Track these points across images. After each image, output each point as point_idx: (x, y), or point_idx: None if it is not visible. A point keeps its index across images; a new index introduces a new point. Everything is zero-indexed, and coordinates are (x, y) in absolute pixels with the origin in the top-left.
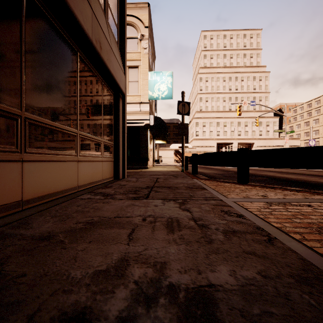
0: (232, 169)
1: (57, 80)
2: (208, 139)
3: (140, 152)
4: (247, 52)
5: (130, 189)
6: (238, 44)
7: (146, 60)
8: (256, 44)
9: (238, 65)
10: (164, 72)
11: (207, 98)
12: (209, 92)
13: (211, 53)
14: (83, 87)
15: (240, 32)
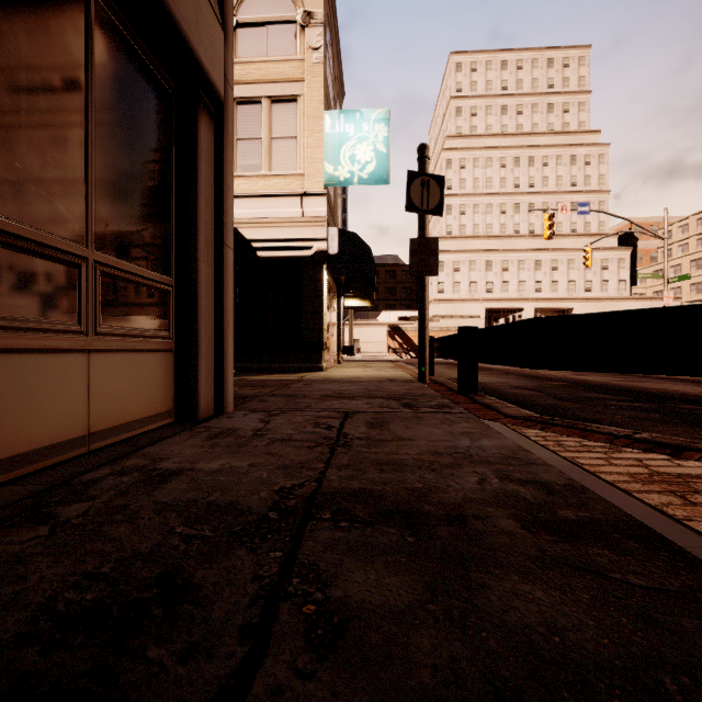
0: (545, 371)
1: None
2: (466, 299)
3: (302, 327)
4: (556, 99)
5: (141, 550)
6: (535, 82)
7: (317, 81)
8: (577, 80)
9: (536, 131)
10: (367, 111)
11: (464, 205)
12: (469, 193)
13: (472, 103)
14: None
15: (540, 53)
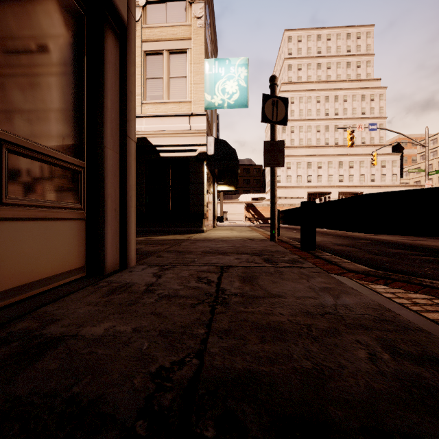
0: (351, 233)
1: None
2: (295, 186)
3: (190, 203)
4: (352, 59)
5: None
6: (338, 48)
7: (200, 39)
8: (366, 47)
9: (339, 79)
10: (233, 59)
11: (293, 127)
12: (296, 119)
13: (298, 62)
14: None
15: (342, 30)
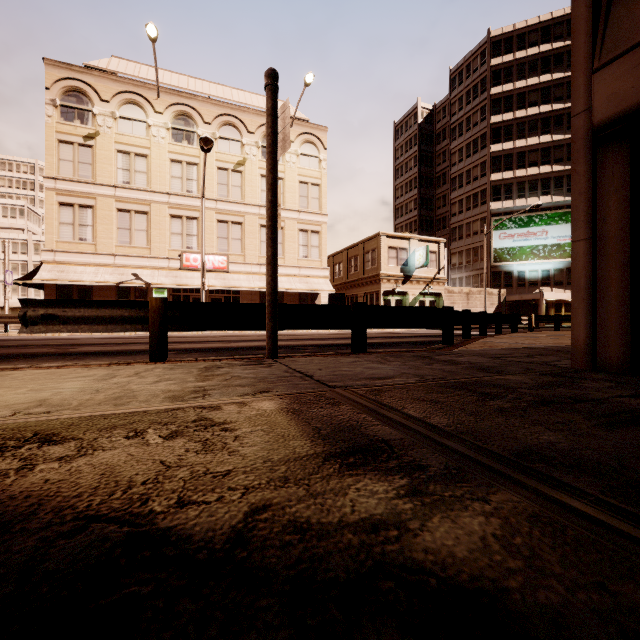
0: None
1: None
2: None
3: None
4: None
5: None
6: None
7: None
8: None
9: None
10: None
11: None
12: None
13: None
14: None
15: None
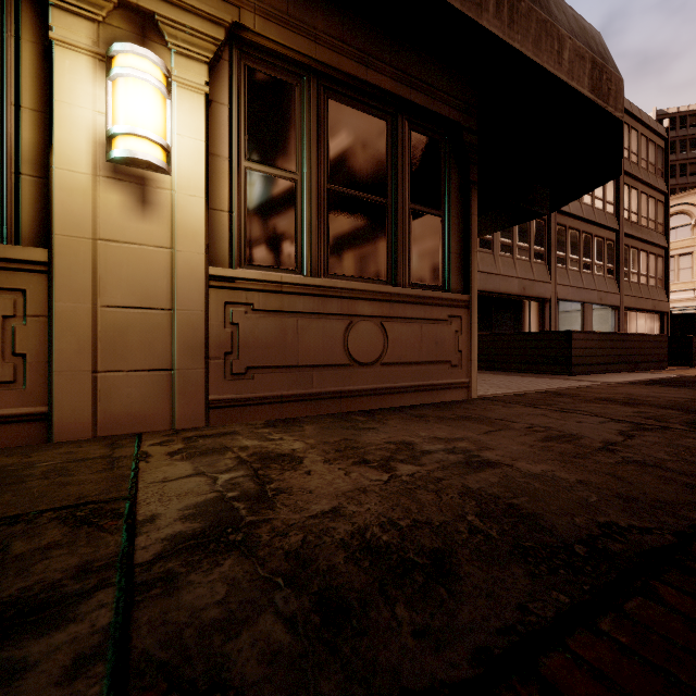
0: None
1: (641, 327)
2: None
3: None
4: None
5: None
6: None
7: None
8: None
9: None
10: None
11: None
12: None
13: None
14: (647, 323)
15: None
